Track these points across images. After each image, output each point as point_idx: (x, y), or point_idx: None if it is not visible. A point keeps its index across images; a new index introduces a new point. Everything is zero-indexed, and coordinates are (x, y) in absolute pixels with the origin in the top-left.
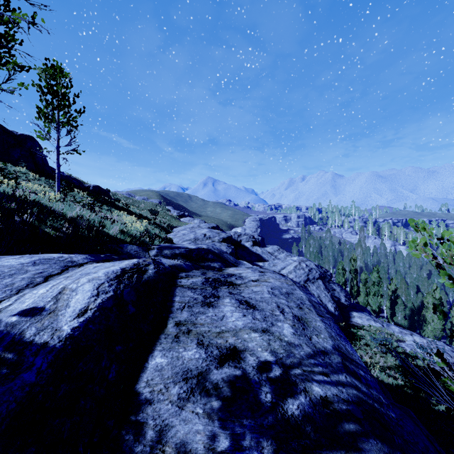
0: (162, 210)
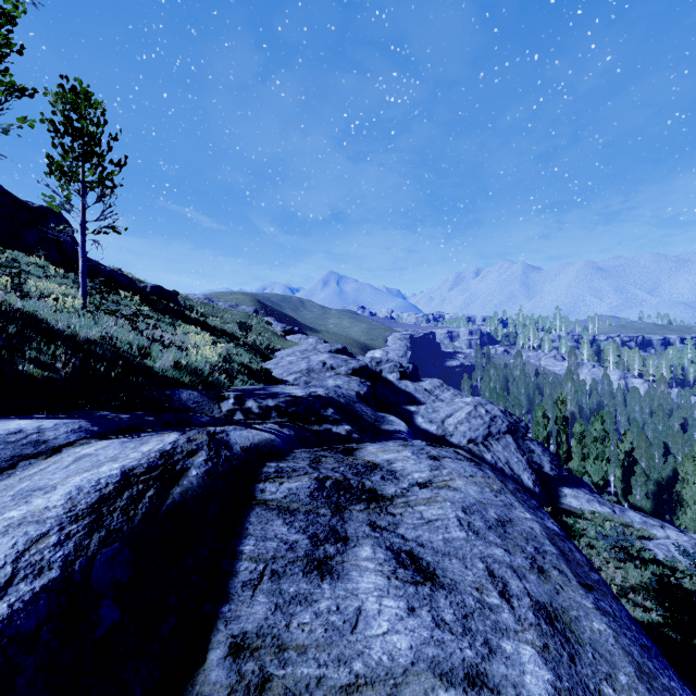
0: (258, 323)
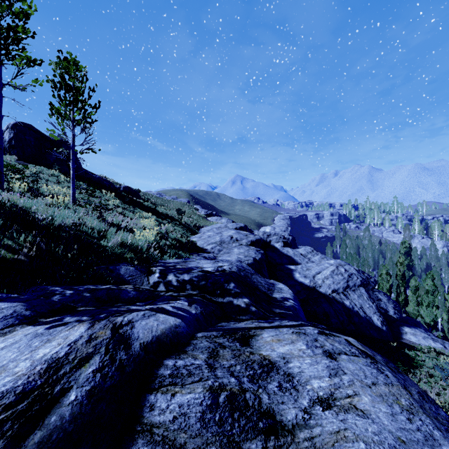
0: (190, 209)
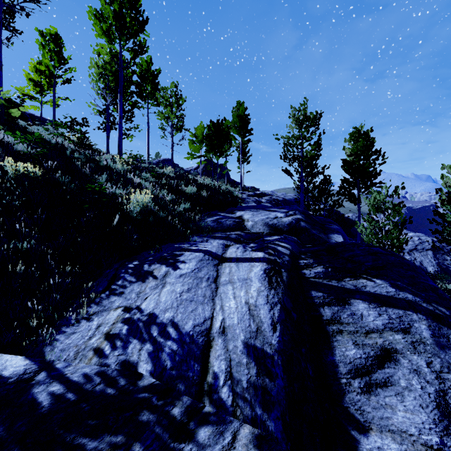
0: None
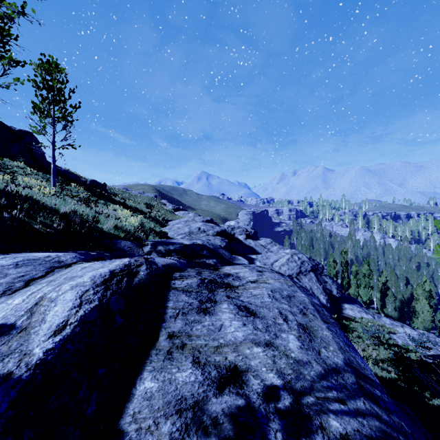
0: (157, 204)
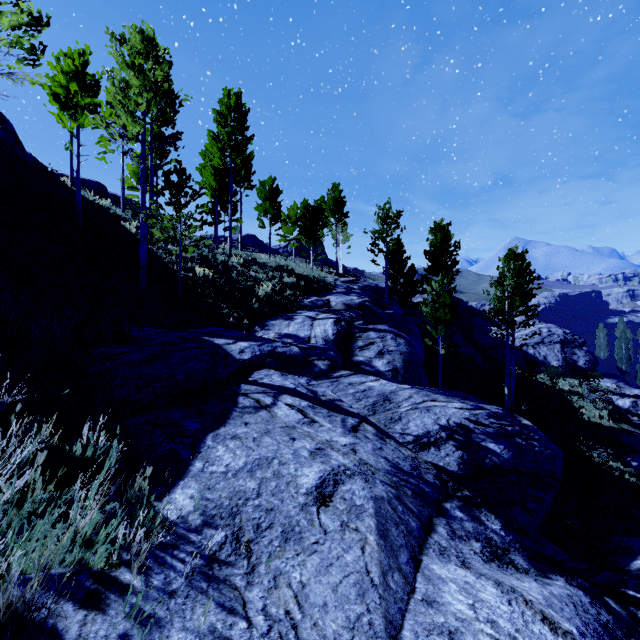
0: None
